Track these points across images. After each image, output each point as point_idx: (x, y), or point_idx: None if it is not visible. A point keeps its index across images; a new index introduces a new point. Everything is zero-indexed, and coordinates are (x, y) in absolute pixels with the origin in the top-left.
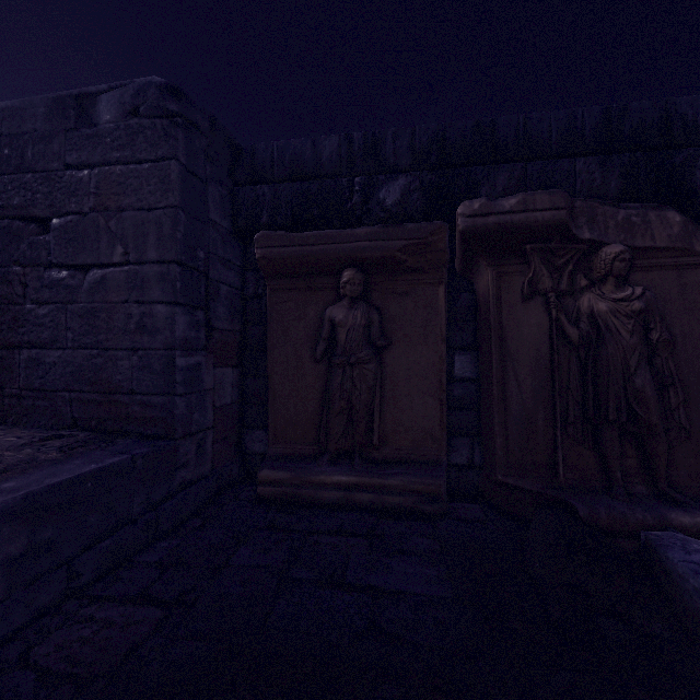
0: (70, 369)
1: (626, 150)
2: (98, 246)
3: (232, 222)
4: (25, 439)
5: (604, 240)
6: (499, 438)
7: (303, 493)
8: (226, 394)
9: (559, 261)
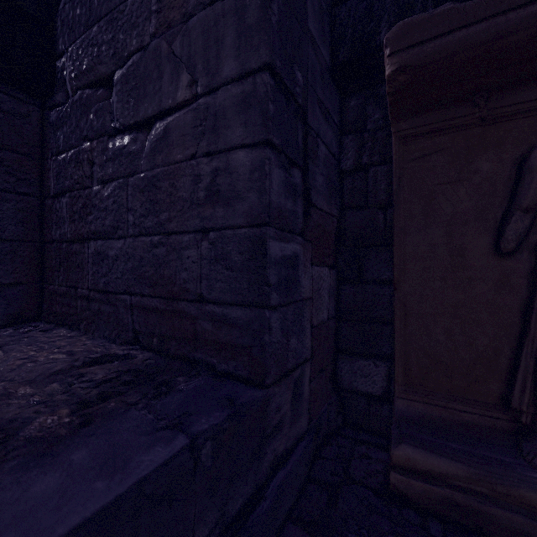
0: (131, 264)
1: None
2: (160, 86)
3: (330, 57)
4: (66, 361)
5: None
6: None
7: (499, 518)
8: (323, 306)
9: None
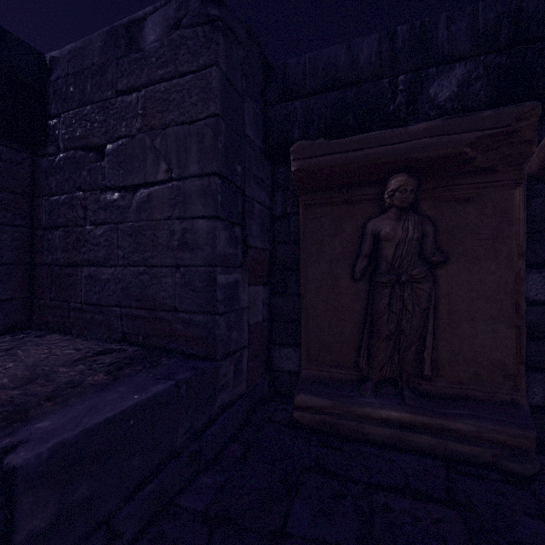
0: (121, 285)
1: None
2: (145, 166)
3: (263, 142)
4: (81, 353)
5: None
6: None
7: (345, 425)
8: (258, 311)
9: None
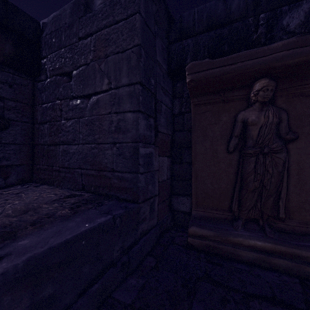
0: (81, 156)
1: None
2: (95, 82)
3: (167, 67)
4: (57, 196)
5: None
6: None
7: (223, 248)
8: (164, 173)
9: None
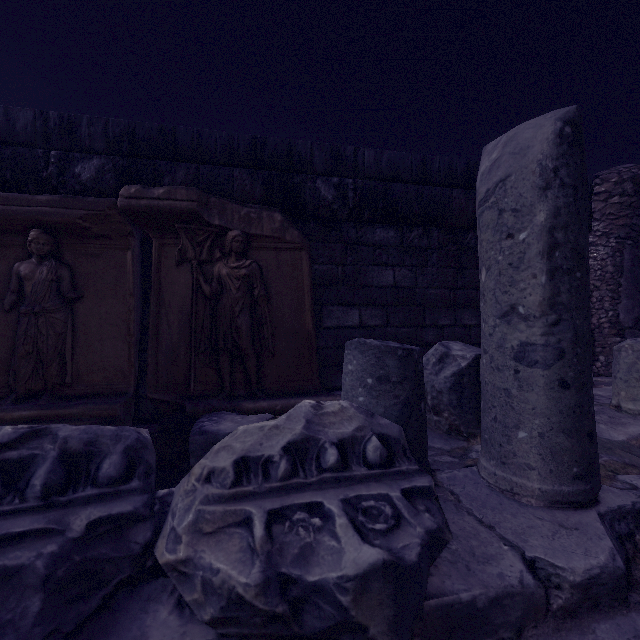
0: None
1: (266, 168)
2: None
3: None
4: None
5: (229, 226)
6: (151, 366)
7: None
8: None
9: (199, 239)
